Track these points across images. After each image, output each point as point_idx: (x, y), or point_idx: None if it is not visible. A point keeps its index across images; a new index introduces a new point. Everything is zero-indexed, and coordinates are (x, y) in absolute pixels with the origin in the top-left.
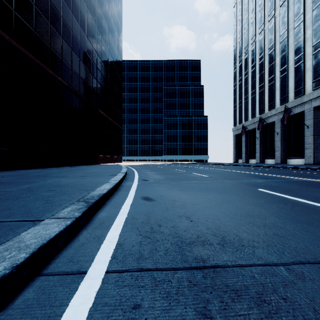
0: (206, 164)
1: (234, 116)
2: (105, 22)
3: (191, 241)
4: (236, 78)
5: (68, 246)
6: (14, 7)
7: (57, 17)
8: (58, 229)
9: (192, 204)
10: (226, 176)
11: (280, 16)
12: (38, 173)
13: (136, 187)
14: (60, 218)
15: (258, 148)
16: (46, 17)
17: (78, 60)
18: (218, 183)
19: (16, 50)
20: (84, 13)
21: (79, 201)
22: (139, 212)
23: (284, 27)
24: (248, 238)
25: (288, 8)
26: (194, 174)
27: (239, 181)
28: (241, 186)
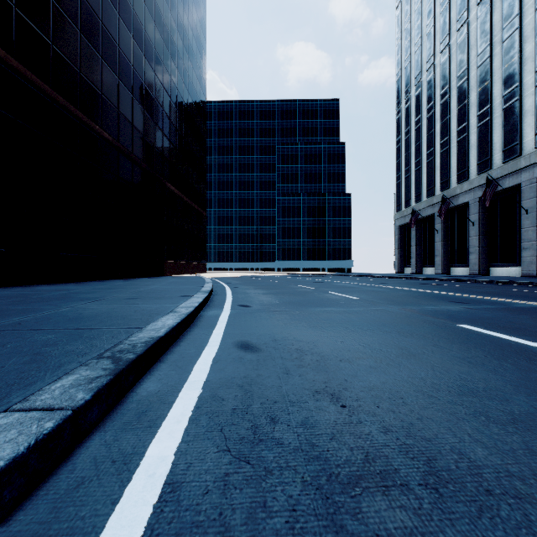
0: (349, 275)
1: (398, 194)
2: (177, 34)
3: (353, 475)
4: (400, 129)
5: (41, 491)
6: (15, 0)
7: (93, 21)
8: (10, 450)
9: (338, 361)
10: (390, 298)
11: (478, 21)
12: (52, 293)
13: (227, 321)
14: (37, 408)
15: (438, 249)
16: (73, 20)
17: (130, 96)
18: (380, 313)
19: (18, 76)
20: (140, 17)
21: (101, 358)
22: (228, 380)
23: (484, 39)
24: (491, 463)
25: (492, 6)
26: (332, 294)
27: (417, 308)
28: (424, 318)
